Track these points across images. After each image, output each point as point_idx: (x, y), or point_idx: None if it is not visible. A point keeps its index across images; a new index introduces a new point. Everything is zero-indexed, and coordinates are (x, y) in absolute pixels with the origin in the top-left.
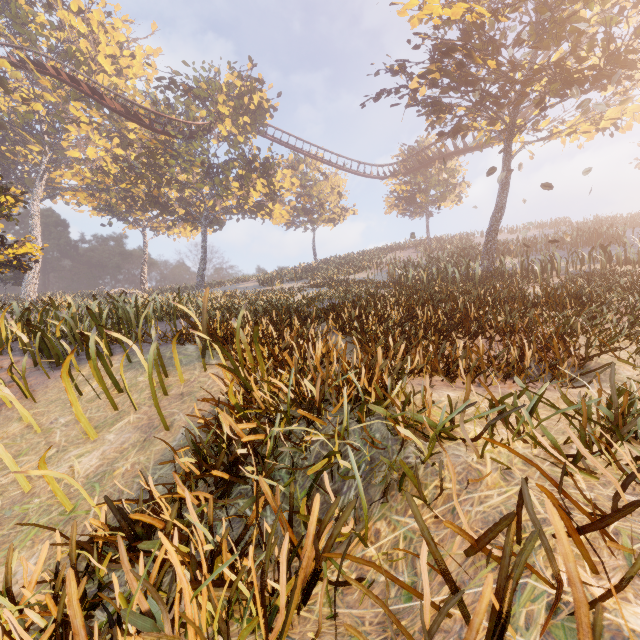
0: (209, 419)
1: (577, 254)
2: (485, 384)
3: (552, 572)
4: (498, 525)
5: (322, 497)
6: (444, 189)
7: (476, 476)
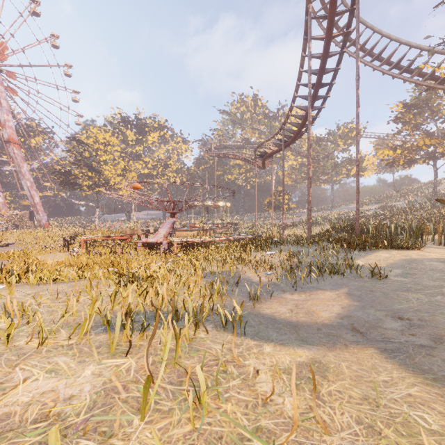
0: None
1: None
2: None
3: None
4: None
5: None
6: None
7: None
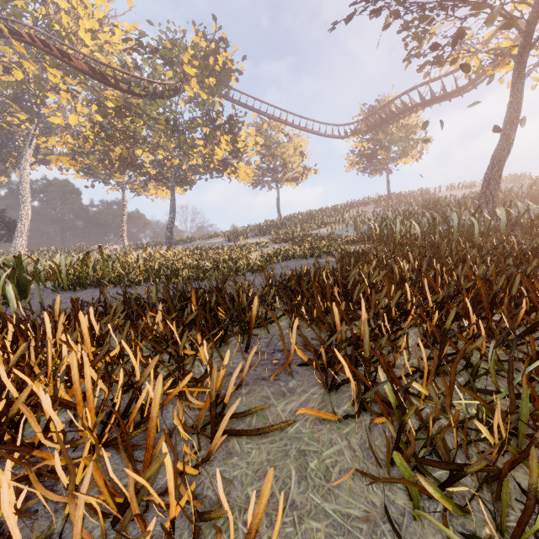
0: None
1: None
2: None
3: None
4: None
5: None
6: (406, 144)
7: None
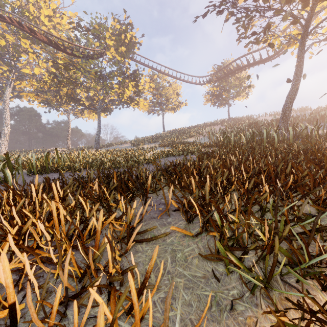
0: None
1: None
2: None
3: None
4: None
5: None
6: (239, 89)
7: None
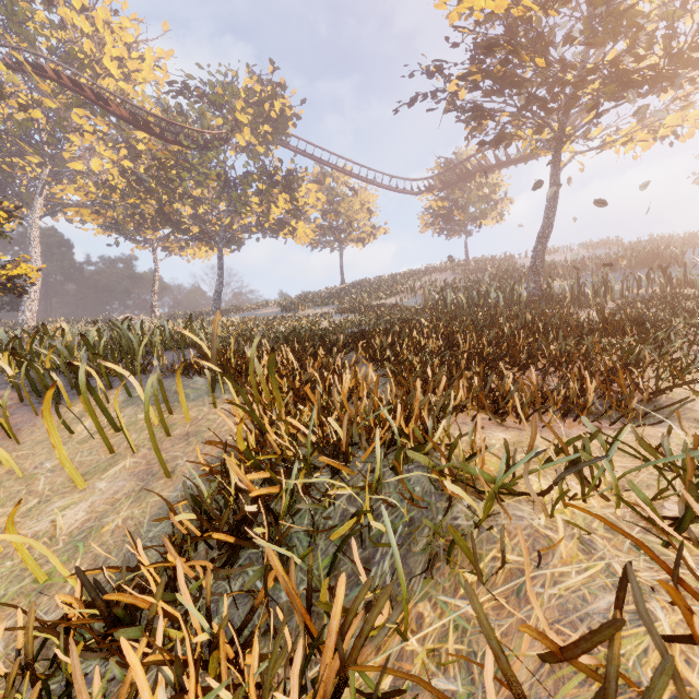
0: (216, 465)
1: (634, 276)
2: (540, 423)
3: (669, 695)
4: (597, 634)
5: (349, 567)
6: (484, 206)
7: (546, 545)
